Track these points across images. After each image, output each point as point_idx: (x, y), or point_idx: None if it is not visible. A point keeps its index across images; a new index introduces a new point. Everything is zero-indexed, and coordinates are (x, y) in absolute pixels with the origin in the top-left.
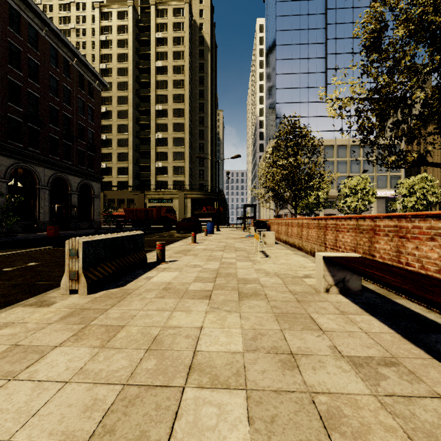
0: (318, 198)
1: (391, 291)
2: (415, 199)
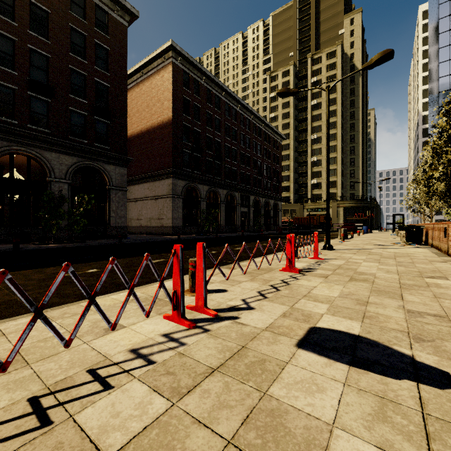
0: None
1: None
2: None
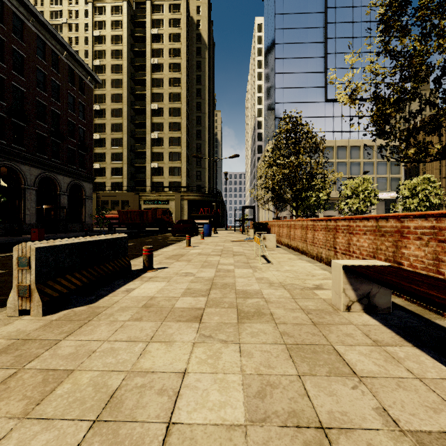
0: (318, 199)
1: (425, 308)
2: (417, 201)
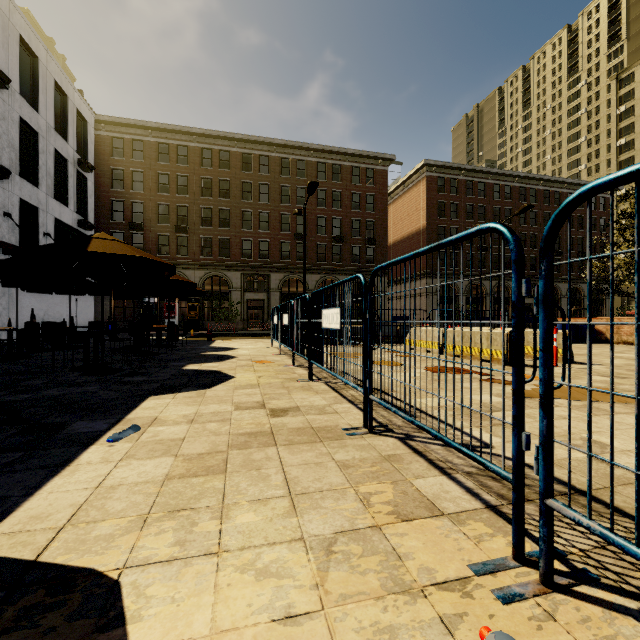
0: None
1: None
2: None
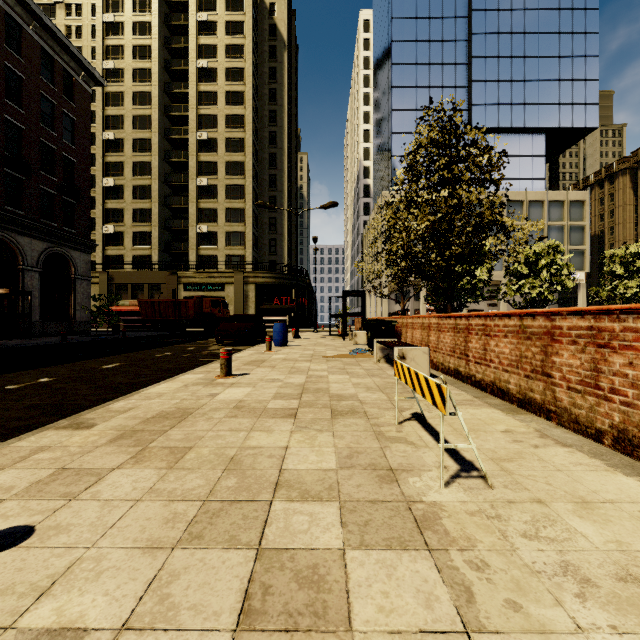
0: (471, 280)
1: None
2: (637, 283)
